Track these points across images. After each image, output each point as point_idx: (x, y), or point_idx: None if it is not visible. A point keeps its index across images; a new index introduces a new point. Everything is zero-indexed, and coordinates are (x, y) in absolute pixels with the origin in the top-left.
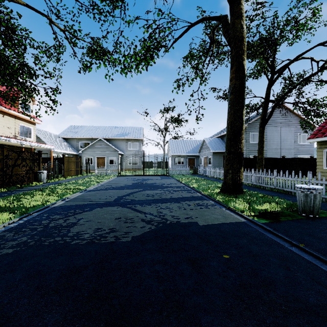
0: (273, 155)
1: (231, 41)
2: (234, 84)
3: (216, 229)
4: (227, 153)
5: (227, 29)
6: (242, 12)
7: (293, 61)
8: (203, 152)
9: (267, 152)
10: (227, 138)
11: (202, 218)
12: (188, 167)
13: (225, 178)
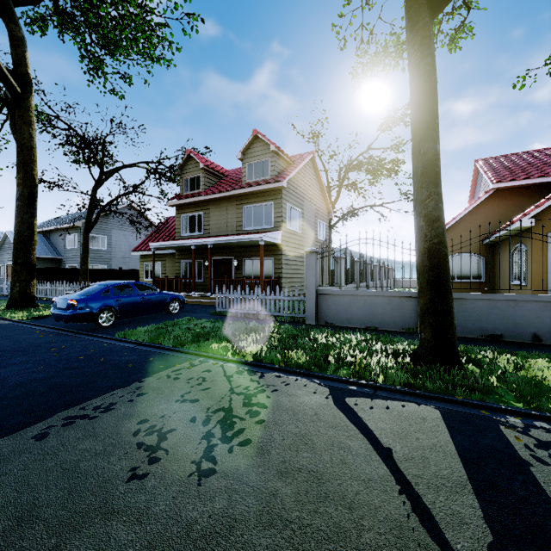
0: (120, 265)
1: (17, 144)
2: (22, 191)
3: None
4: (14, 264)
5: (15, 124)
6: (32, 120)
7: (120, 169)
8: (5, 255)
9: (113, 261)
10: (14, 247)
11: None
12: None
13: (11, 291)
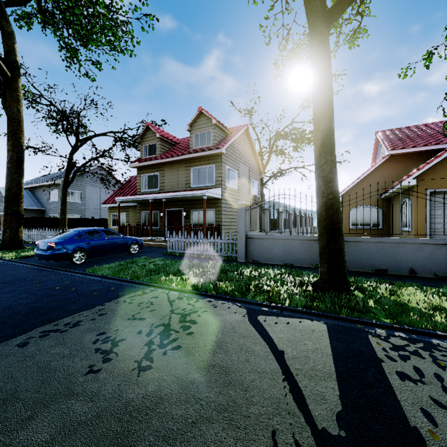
0: (92, 215)
1: (8, 118)
2: (12, 155)
3: None
4: (5, 214)
5: (6, 101)
6: (20, 98)
7: (92, 137)
8: None
9: (87, 211)
10: (5, 200)
11: None
12: None
13: (3, 236)
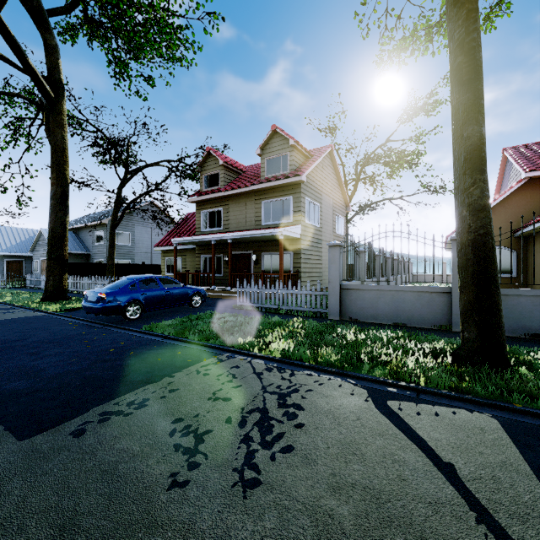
0: (143, 260)
1: (51, 146)
2: (56, 190)
3: (12, 320)
4: (48, 259)
5: (49, 127)
6: (64, 123)
7: (144, 168)
8: (40, 250)
9: (136, 256)
10: (48, 243)
11: (1, 318)
12: (8, 277)
13: (46, 285)
